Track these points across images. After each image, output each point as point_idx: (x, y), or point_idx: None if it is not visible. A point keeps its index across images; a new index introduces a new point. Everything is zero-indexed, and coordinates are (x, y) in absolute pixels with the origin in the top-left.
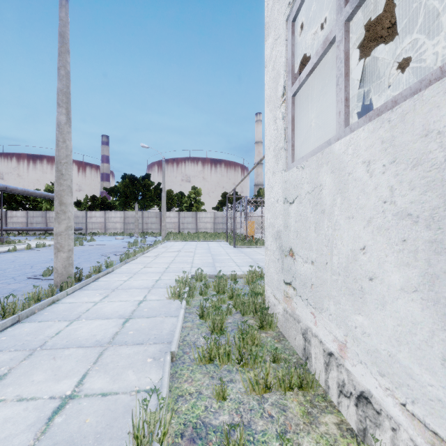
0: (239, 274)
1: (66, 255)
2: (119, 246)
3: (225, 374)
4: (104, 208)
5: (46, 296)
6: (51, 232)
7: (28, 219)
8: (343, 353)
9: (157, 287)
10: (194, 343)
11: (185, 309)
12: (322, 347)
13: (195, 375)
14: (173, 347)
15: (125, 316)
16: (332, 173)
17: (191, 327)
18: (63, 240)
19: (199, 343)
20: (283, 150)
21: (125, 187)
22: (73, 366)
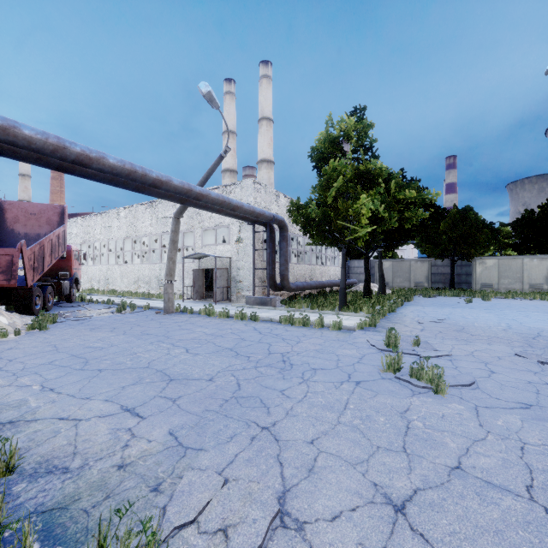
0: None
1: None
2: None
3: None
4: None
5: None
6: None
7: None
8: None
9: None
10: None
11: None
12: None
13: None
14: None
15: None
16: None
17: None
18: None
19: None
20: None
21: None
22: None
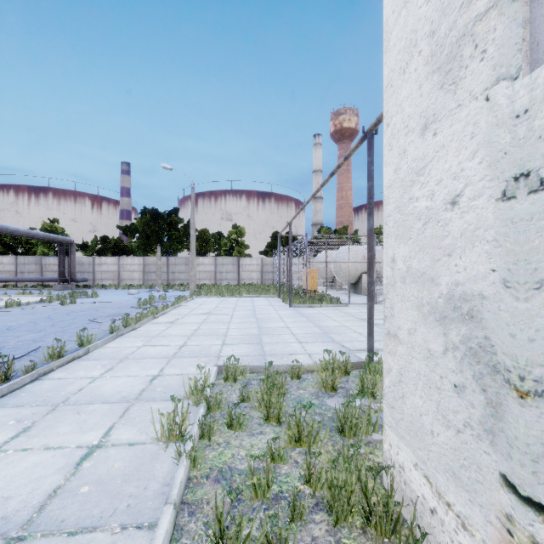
0: (305, 365)
1: None
2: (127, 304)
3: None
4: (119, 253)
5: None
6: (48, 284)
7: (18, 266)
8: None
9: (146, 398)
10: None
11: (185, 484)
12: None
13: None
14: None
15: (15, 522)
16: None
17: None
18: None
19: None
20: (504, 4)
21: (144, 225)
22: None
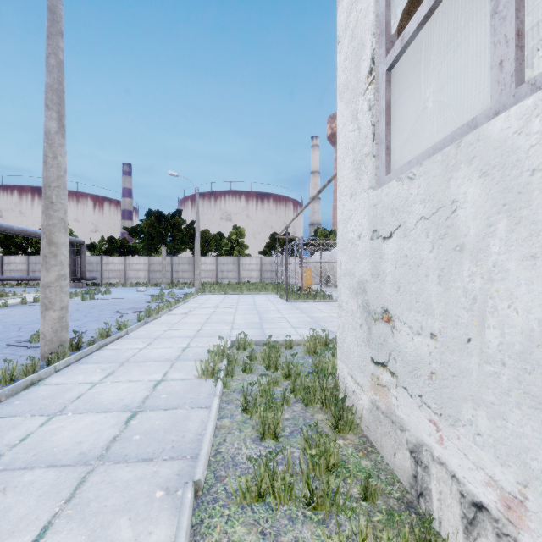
0: (296, 340)
1: (57, 314)
2: (140, 300)
3: (285, 526)
4: (125, 253)
5: (24, 374)
6: None
7: (30, 266)
8: (516, 517)
9: (183, 359)
10: (232, 459)
11: (221, 394)
12: (457, 487)
13: (234, 530)
14: (198, 471)
15: (133, 406)
16: (484, 176)
17: (229, 427)
18: (53, 293)
19: (241, 458)
20: (371, 157)
21: (149, 227)
22: (31, 507)
